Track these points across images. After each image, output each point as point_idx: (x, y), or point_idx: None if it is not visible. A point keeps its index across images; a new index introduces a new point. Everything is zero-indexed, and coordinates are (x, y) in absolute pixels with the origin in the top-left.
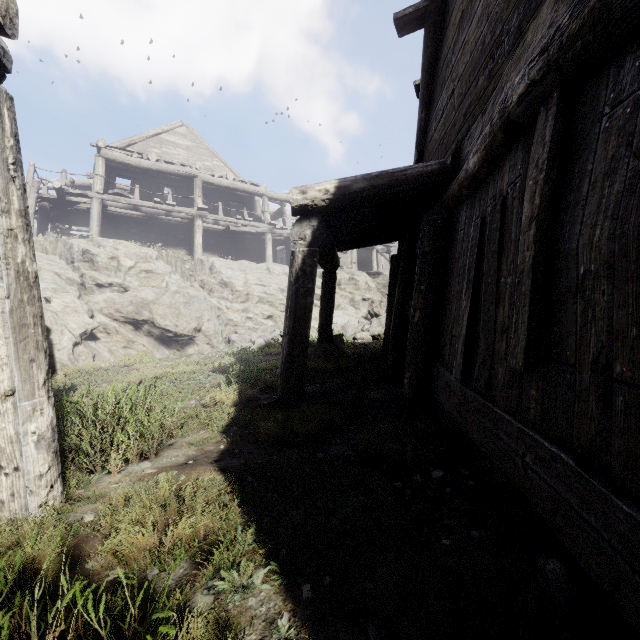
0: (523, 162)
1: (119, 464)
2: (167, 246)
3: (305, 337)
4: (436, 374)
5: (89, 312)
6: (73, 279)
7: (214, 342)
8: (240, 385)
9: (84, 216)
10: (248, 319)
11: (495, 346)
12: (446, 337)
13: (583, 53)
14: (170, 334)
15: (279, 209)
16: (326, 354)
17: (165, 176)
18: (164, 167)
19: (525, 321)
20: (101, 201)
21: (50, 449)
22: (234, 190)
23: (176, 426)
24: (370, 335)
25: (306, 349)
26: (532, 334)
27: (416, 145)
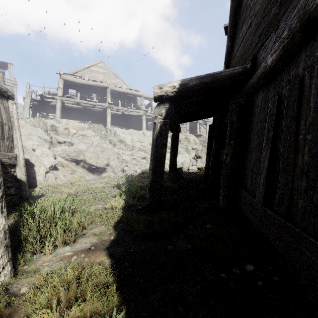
0: None
1: (50, 249)
2: (93, 122)
3: (161, 171)
4: (241, 195)
5: (54, 156)
6: (47, 139)
7: (116, 171)
8: (126, 196)
9: (54, 108)
10: (133, 159)
11: (294, 183)
12: (248, 173)
13: None
14: (93, 167)
15: (149, 103)
16: (173, 178)
17: (92, 88)
18: (92, 83)
19: None
20: (61, 100)
21: (2, 245)
22: (126, 94)
23: (88, 223)
24: (196, 168)
25: (162, 178)
26: None
27: (225, 62)
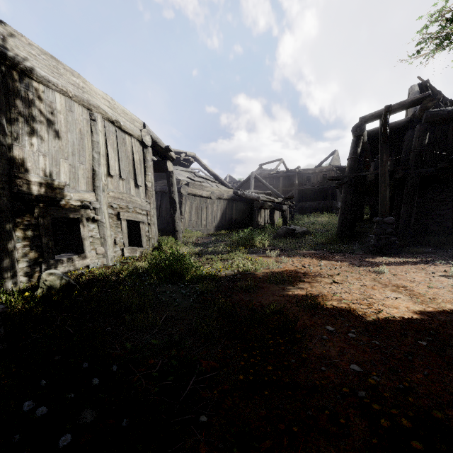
0: (158, 197)
1: None
2: None
3: None
4: None
5: None
6: None
7: None
8: None
9: None
10: None
11: None
12: None
13: (163, 192)
14: None
15: None
16: None
17: None
18: None
19: (159, 214)
20: None
21: None
22: None
23: None
24: None
25: None
26: (159, 215)
27: None
